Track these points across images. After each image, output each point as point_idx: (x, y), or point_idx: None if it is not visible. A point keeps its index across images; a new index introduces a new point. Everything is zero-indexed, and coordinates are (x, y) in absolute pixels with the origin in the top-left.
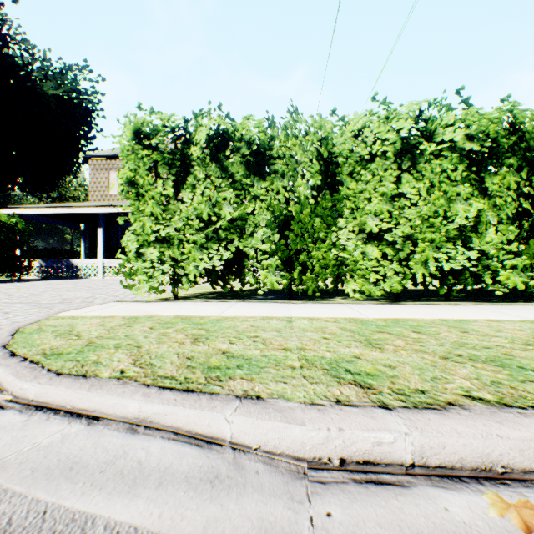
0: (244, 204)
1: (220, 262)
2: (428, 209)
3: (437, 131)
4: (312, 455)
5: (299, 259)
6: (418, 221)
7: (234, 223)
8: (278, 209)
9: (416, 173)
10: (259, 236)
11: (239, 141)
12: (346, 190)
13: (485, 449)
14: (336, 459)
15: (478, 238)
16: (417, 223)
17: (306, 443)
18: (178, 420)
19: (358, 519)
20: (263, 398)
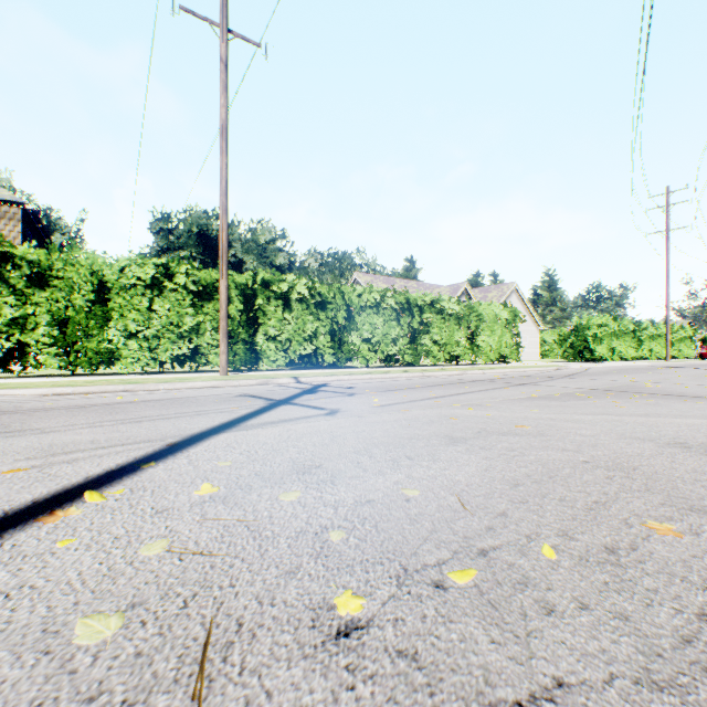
0: (27, 308)
1: (3, 350)
2: (166, 321)
3: (178, 275)
4: (45, 394)
5: (76, 349)
6: (161, 327)
7: (17, 321)
8: (58, 313)
9: (164, 299)
10: (42, 331)
11: (22, 261)
12: (114, 305)
13: (90, 389)
14: (52, 394)
15: (202, 337)
16: (160, 328)
17: (44, 392)
18: (2, 393)
19: (52, 397)
20: (32, 388)
